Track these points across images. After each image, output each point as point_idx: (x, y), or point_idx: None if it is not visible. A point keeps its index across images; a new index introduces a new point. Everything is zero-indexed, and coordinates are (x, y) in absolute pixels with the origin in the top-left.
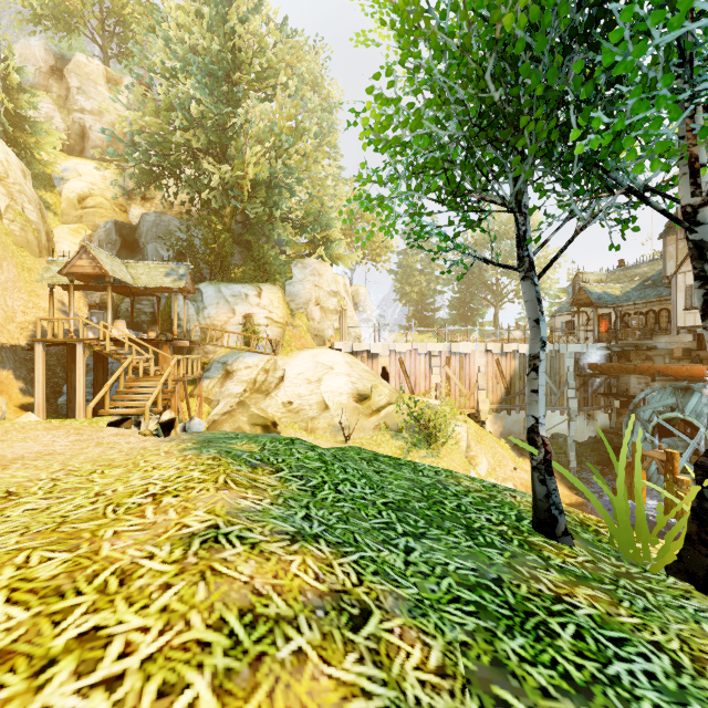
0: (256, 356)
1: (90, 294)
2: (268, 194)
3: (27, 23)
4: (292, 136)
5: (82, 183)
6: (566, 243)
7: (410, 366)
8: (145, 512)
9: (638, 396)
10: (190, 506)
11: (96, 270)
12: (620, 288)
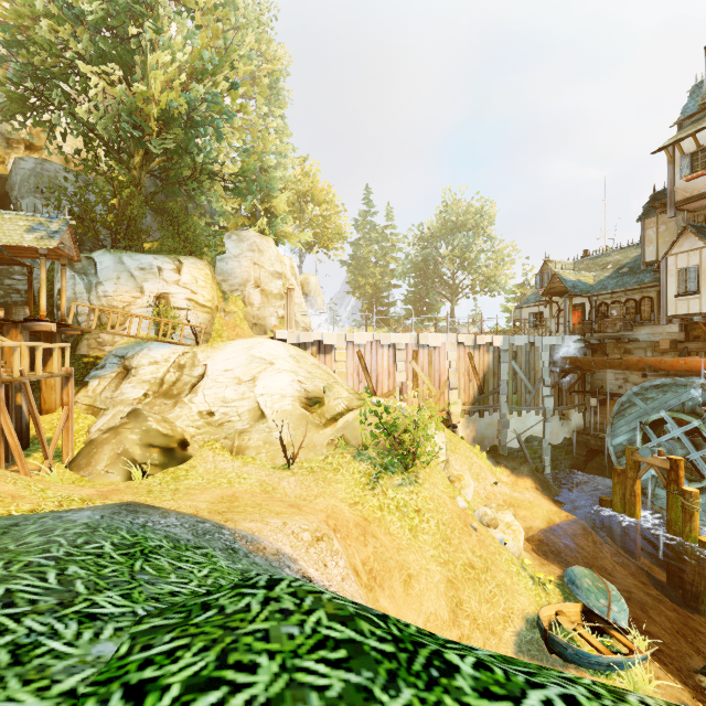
0: (166, 348)
1: None
2: (187, 134)
3: None
4: (220, 61)
5: None
6: None
7: (371, 361)
8: None
9: (626, 394)
10: None
11: None
12: (592, 276)
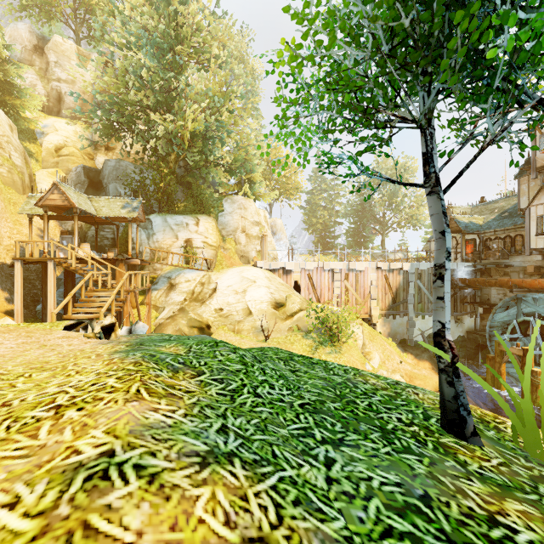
0: (194, 272)
1: (63, 224)
2: (204, 143)
3: (15, 11)
4: (223, 97)
5: (58, 136)
6: (472, 159)
7: (317, 280)
8: (39, 430)
9: (499, 304)
10: (91, 422)
11: (65, 203)
12: (482, 218)
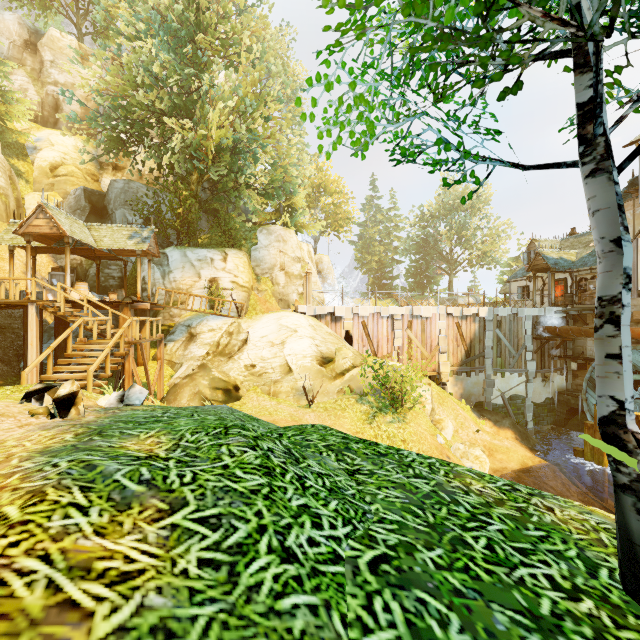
0: (219, 319)
1: (59, 259)
2: (232, 158)
3: None
4: (256, 102)
5: (54, 152)
6: None
7: (373, 329)
8: None
9: None
10: None
11: (54, 230)
12: (575, 254)
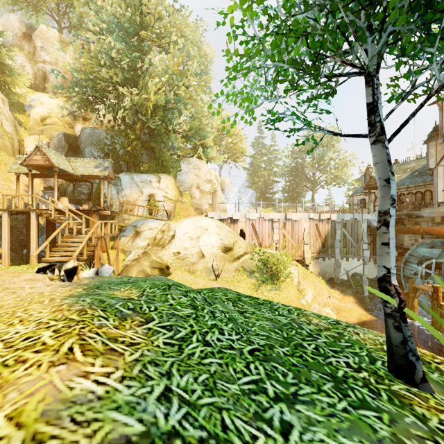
0: (156, 222)
1: (47, 181)
2: (164, 113)
3: (8, 5)
4: (180, 75)
5: (43, 108)
6: (418, 107)
7: (259, 228)
8: None
9: (411, 248)
10: None
11: (46, 163)
12: (396, 177)
